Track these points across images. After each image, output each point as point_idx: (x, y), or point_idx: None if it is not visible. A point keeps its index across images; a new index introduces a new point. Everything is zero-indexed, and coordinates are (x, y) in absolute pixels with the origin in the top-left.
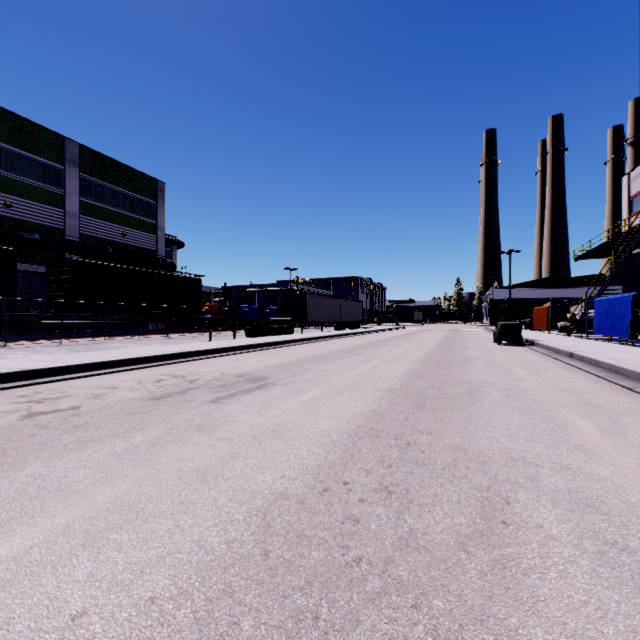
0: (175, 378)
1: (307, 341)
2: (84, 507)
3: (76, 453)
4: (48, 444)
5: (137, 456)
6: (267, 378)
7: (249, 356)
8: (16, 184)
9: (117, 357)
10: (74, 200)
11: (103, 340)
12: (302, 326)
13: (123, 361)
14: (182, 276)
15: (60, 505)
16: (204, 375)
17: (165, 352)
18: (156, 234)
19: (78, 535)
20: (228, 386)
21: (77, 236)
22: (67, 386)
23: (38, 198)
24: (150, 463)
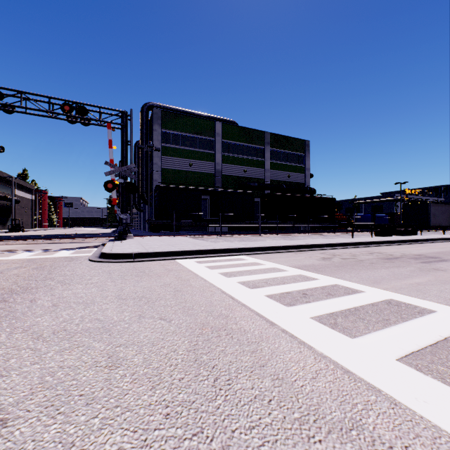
0: (376, 253)
1: (439, 240)
2: (426, 278)
3: (391, 269)
4: (373, 266)
5: (420, 272)
6: (440, 257)
7: (402, 247)
8: (247, 161)
9: (331, 242)
10: (268, 163)
11: (292, 235)
12: (420, 229)
13: (337, 244)
14: (323, 197)
15: (415, 277)
16: (391, 253)
17: (351, 241)
18: (304, 173)
19: (437, 282)
20: (418, 258)
21: (269, 181)
22: (329, 252)
23: (254, 165)
24: (430, 274)
